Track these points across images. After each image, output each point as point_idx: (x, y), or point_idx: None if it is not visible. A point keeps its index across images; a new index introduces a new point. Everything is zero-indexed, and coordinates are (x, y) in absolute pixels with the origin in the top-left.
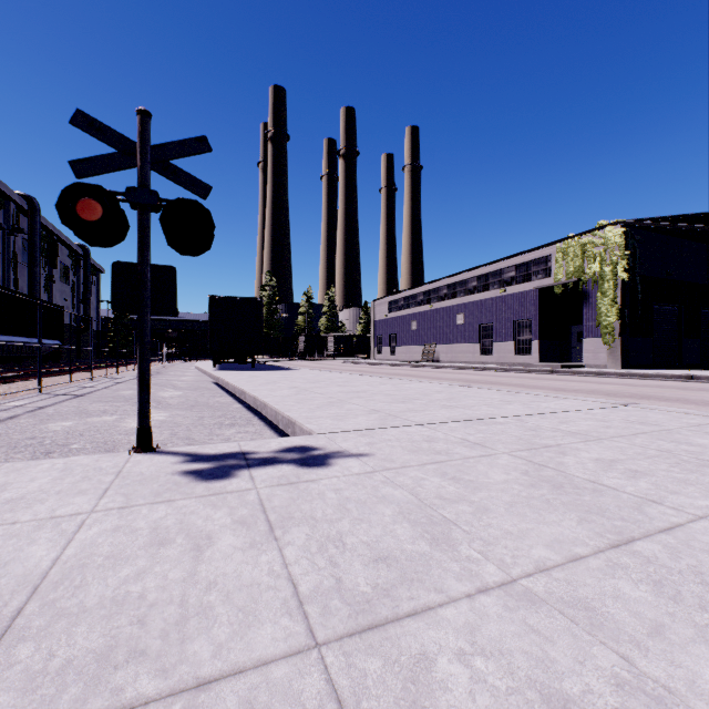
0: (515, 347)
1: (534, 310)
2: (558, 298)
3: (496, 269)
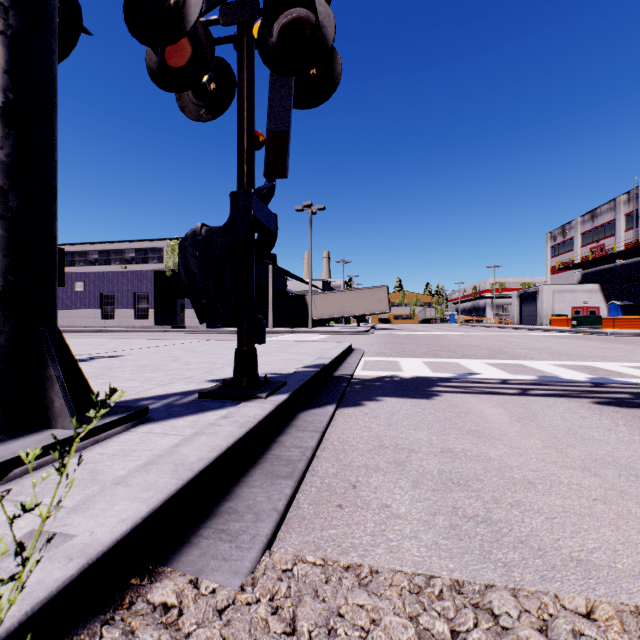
0: (136, 313)
1: (151, 286)
2: (169, 279)
3: (119, 248)
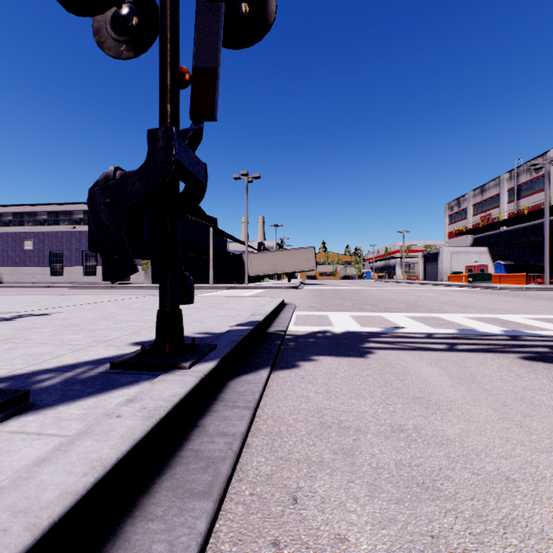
0: (84, 270)
1: None
2: None
3: (67, 210)
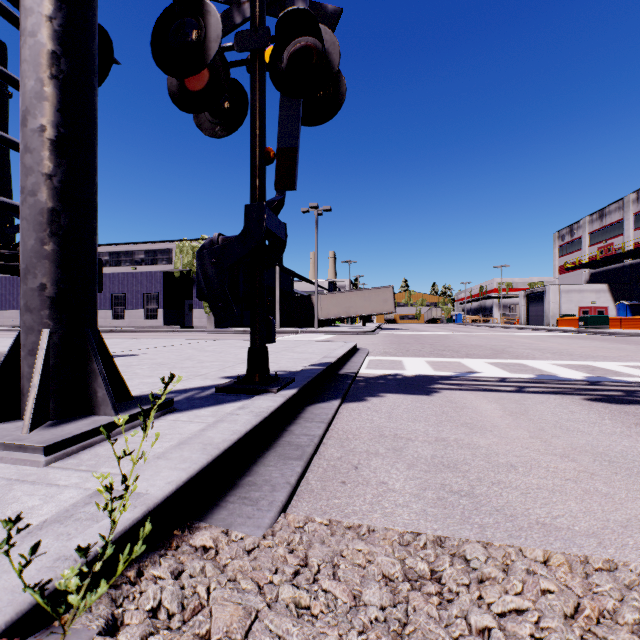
0: (145, 314)
1: (160, 287)
2: (177, 280)
3: (129, 250)
